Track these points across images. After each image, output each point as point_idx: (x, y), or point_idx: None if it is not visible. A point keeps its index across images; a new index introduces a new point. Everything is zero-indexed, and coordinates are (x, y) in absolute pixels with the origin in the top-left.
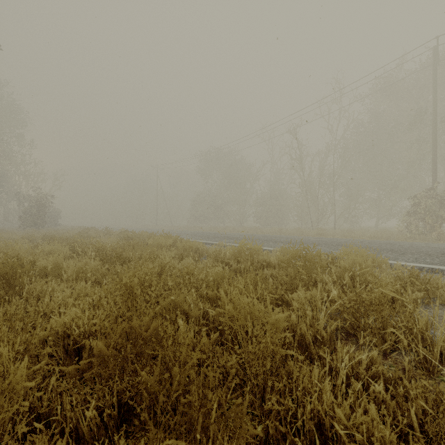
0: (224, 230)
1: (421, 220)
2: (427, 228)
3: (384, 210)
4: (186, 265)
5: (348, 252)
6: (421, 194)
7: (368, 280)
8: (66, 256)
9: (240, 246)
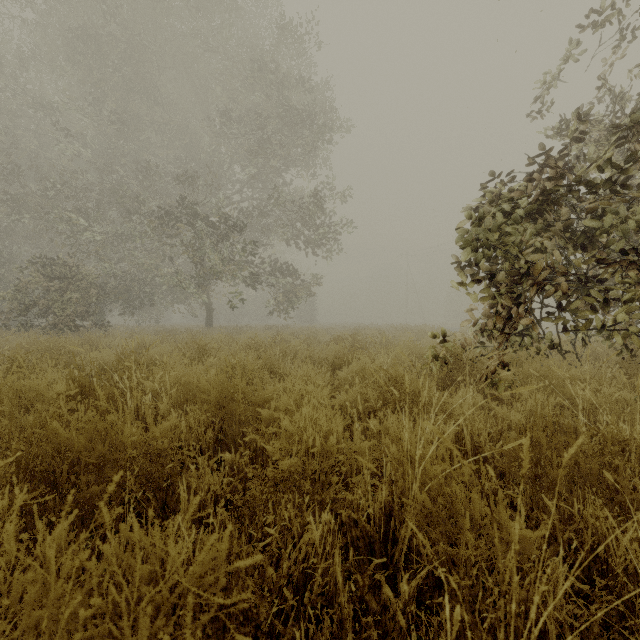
0: None
1: None
2: None
3: None
4: None
5: None
6: None
7: None
8: None
9: (464, 327)
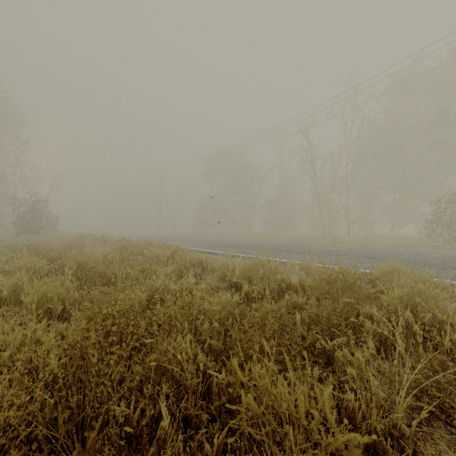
0: (231, 237)
1: (446, 226)
2: (453, 235)
3: (401, 215)
4: (185, 286)
5: (389, 271)
6: (445, 198)
7: (439, 318)
8: (42, 272)
9: (252, 263)
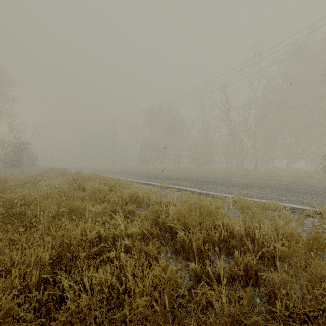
0: (165, 170)
1: None
2: None
3: (296, 153)
4: (113, 231)
5: None
6: None
7: None
8: None
9: (189, 207)
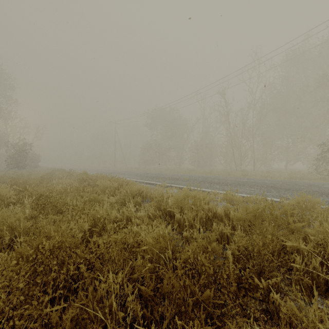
0: (166, 171)
1: None
2: None
3: (293, 155)
4: (126, 214)
5: (301, 201)
6: (328, 142)
7: None
8: (9, 201)
9: (183, 195)
